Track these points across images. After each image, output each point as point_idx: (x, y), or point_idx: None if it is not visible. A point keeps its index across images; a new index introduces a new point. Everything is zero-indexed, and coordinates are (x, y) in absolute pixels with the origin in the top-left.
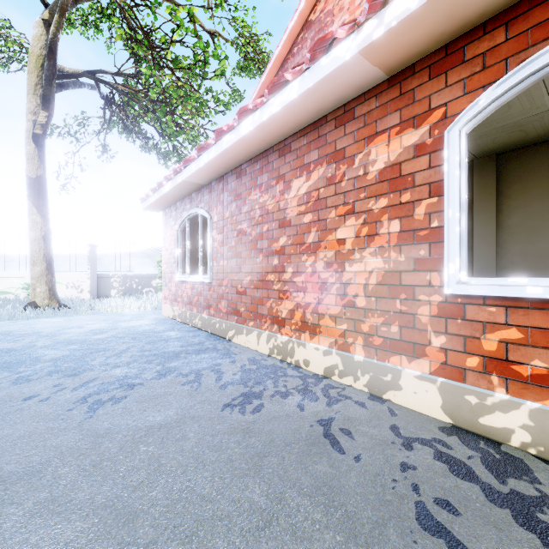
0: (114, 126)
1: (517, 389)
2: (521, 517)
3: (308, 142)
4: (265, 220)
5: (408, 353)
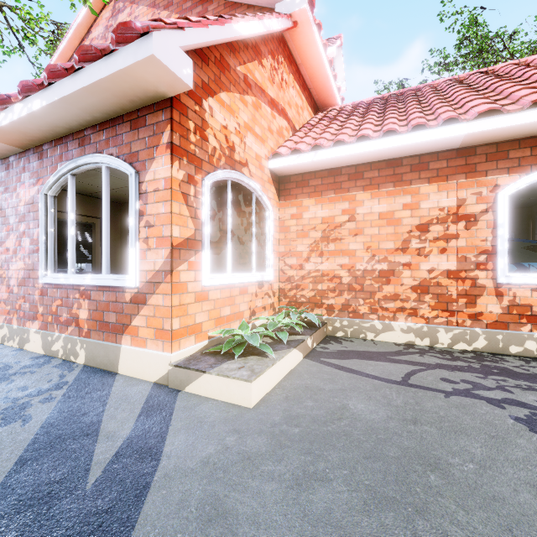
0: None
1: (60, 329)
2: None
3: None
4: None
5: (32, 319)
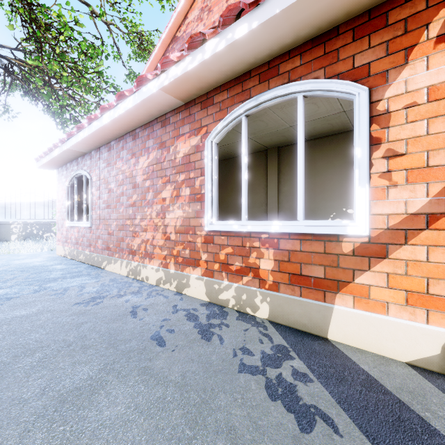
0: (16, 89)
1: (231, 278)
2: (202, 331)
3: (148, 134)
4: (125, 182)
5: (193, 265)
